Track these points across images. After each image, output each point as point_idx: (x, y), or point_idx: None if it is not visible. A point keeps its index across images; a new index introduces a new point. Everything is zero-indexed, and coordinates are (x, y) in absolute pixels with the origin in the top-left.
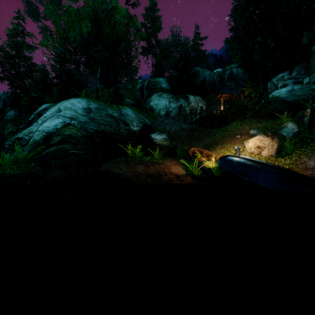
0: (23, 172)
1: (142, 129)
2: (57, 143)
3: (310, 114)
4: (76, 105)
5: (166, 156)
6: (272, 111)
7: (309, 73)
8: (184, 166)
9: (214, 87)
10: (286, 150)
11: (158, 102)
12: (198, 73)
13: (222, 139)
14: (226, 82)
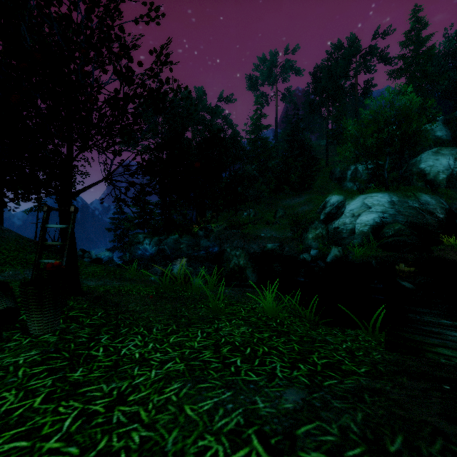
0: (383, 254)
1: (446, 215)
2: (392, 236)
3: None
4: (380, 200)
5: None
6: None
7: None
8: None
9: None
10: None
11: (434, 163)
12: None
13: None
14: None
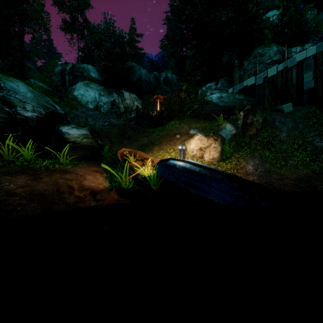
0: None
1: (44, 117)
2: None
3: (243, 118)
4: None
5: (84, 159)
6: (209, 113)
7: (230, 87)
8: (108, 174)
9: (150, 88)
10: (226, 154)
11: (84, 93)
12: (134, 69)
13: (160, 138)
14: (162, 86)
